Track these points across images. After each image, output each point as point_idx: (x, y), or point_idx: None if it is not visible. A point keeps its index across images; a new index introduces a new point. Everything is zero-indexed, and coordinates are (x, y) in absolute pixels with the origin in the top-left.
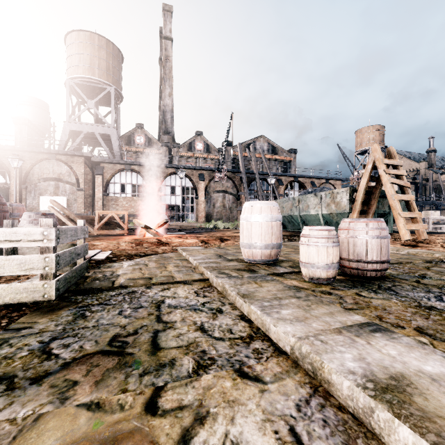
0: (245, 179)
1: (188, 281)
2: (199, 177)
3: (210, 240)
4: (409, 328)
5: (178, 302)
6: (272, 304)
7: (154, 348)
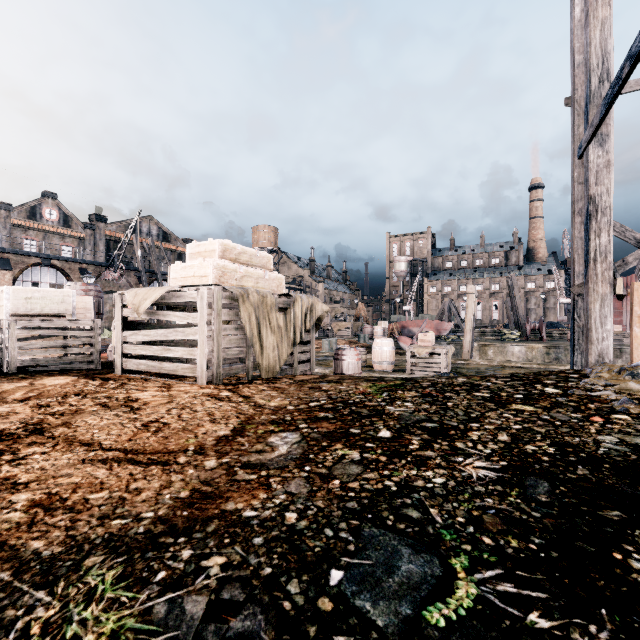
0: (146, 280)
1: None
2: (81, 273)
3: None
4: None
5: None
6: None
7: None
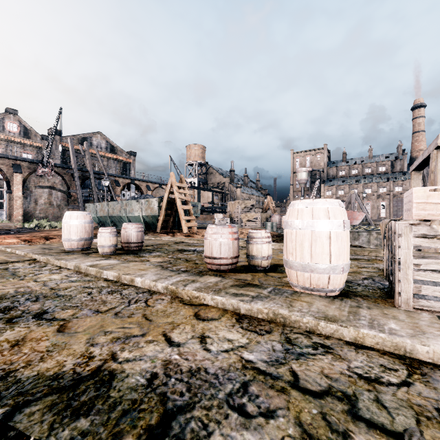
0: (77, 177)
1: (21, 261)
2: (13, 168)
3: (34, 239)
4: (124, 261)
5: (18, 267)
6: (72, 259)
7: (14, 275)
